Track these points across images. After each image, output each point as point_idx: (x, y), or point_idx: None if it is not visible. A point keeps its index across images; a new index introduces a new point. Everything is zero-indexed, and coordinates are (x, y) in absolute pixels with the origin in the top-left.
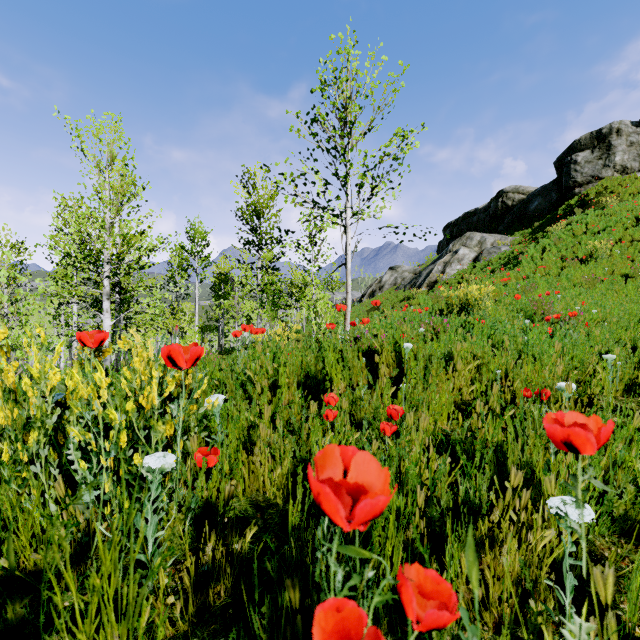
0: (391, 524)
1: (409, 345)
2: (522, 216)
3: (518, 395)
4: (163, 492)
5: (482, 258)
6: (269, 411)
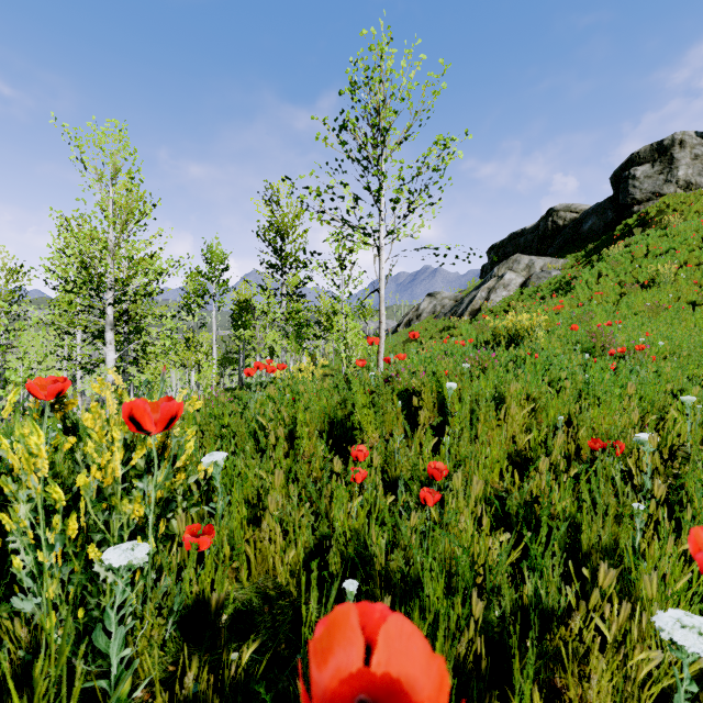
0: (438, 649)
1: (453, 385)
2: (574, 237)
3: (583, 445)
4: (131, 595)
5: (530, 283)
6: (281, 474)
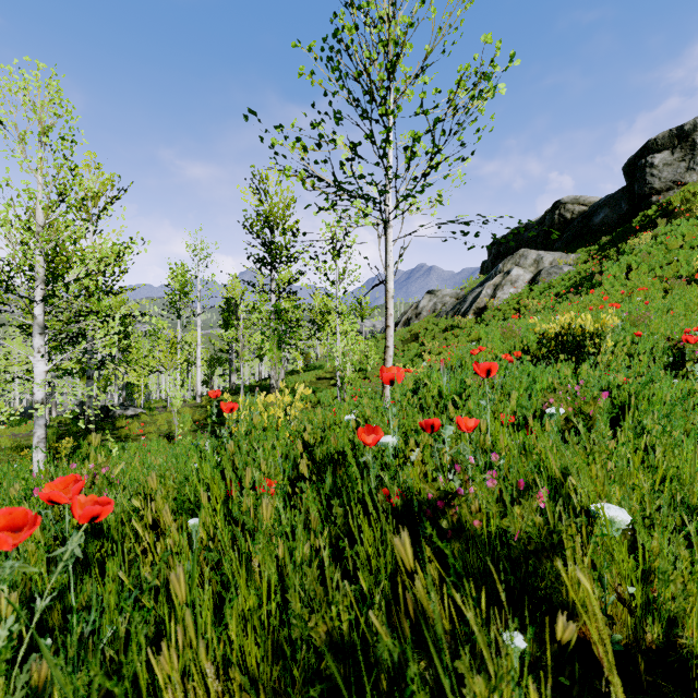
0: None
1: (615, 513)
2: (584, 231)
3: None
4: None
5: (540, 280)
6: None
